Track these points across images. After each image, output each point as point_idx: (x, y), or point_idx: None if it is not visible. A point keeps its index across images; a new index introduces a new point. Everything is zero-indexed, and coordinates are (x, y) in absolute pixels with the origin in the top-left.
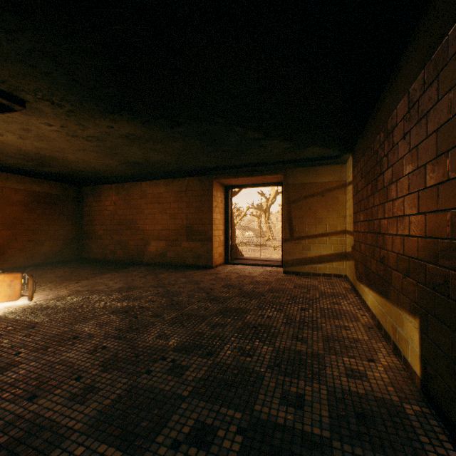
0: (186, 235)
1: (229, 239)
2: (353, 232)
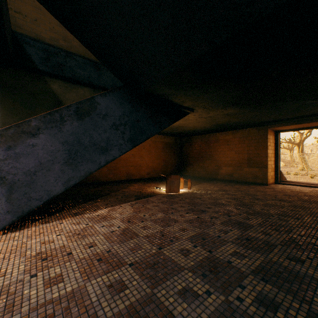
0: (246, 164)
1: (278, 166)
2: None
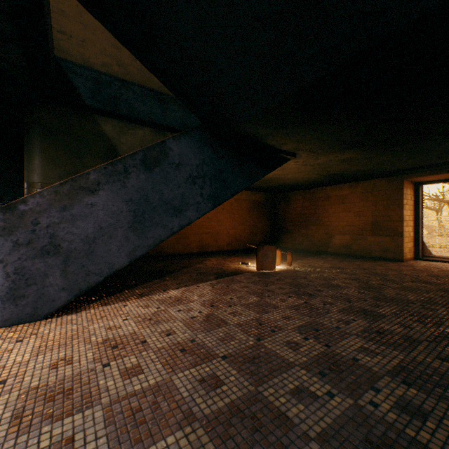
0: (371, 230)
1: (419, 235)
2: None
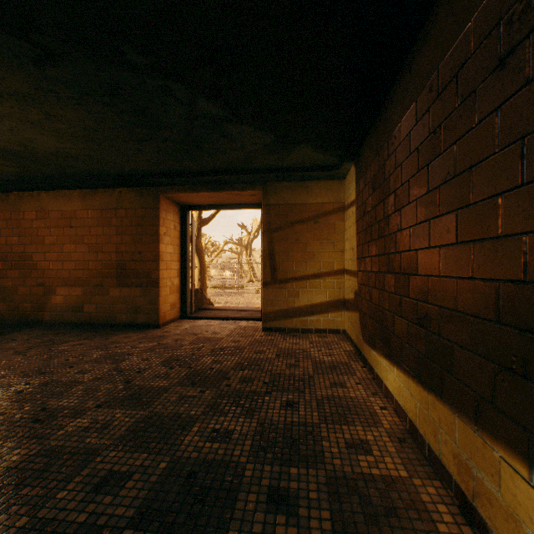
0: (116, 277)
1: (187, 282)
2: (358, 272)
